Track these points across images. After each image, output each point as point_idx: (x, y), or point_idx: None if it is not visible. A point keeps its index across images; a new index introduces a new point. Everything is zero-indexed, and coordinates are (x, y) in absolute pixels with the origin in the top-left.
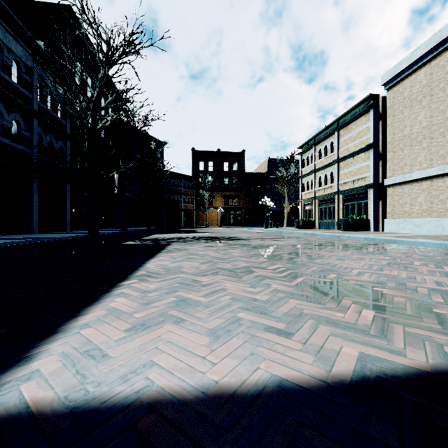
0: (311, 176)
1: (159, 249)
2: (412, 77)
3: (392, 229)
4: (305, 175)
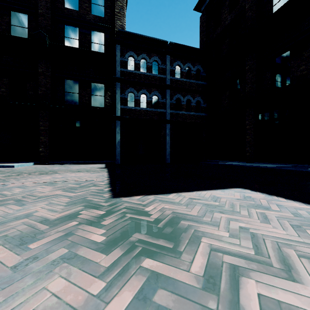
0: None
1: None
2: None
3: None
4: None
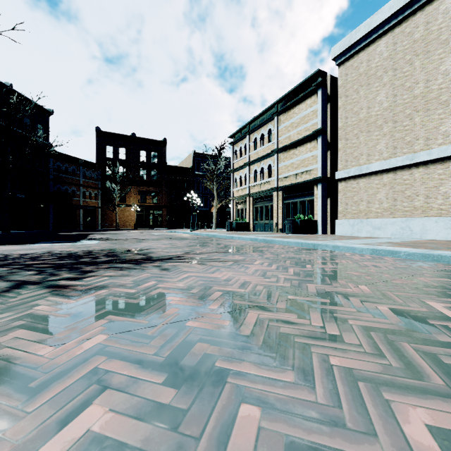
0: (244, 170)
1: None
2: (370, 48)
3: (345, 232)
4: (238, 168)
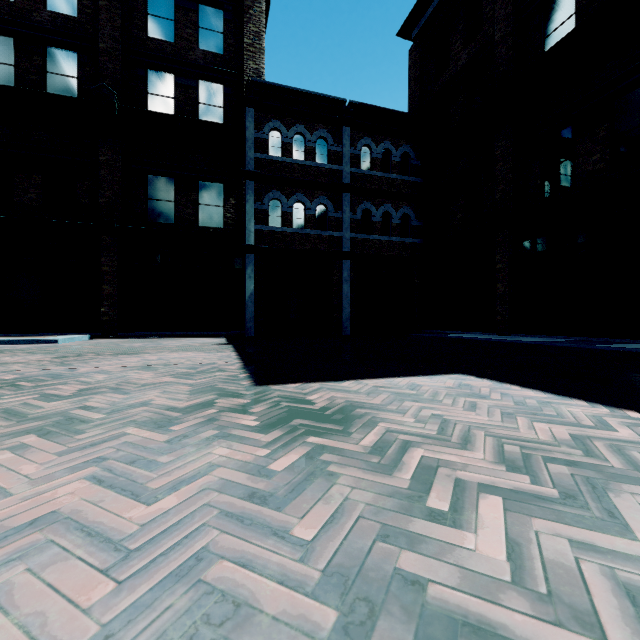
0: None
1: None
2: None
3: None
4: None
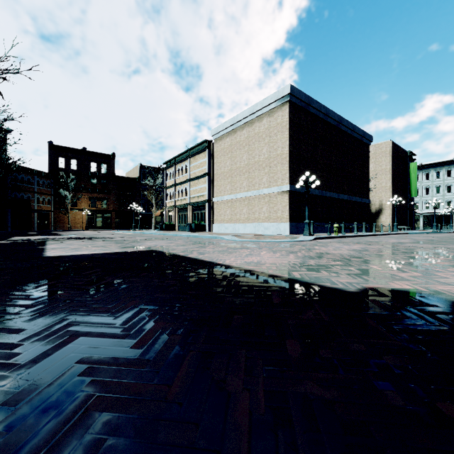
0: (173, 189)
1: (43, 243)
2: (225, 137)
3: (216, 230)
4: (169, 187)
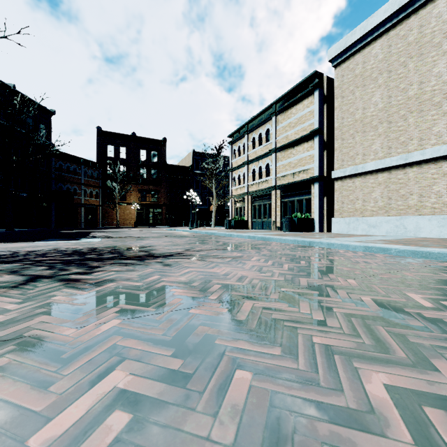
0: (243, 169)
1: None
2: (365, 51)
3: (341, 230)
4: (236, 167)
